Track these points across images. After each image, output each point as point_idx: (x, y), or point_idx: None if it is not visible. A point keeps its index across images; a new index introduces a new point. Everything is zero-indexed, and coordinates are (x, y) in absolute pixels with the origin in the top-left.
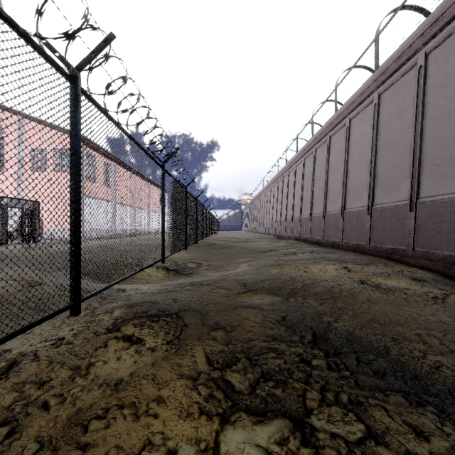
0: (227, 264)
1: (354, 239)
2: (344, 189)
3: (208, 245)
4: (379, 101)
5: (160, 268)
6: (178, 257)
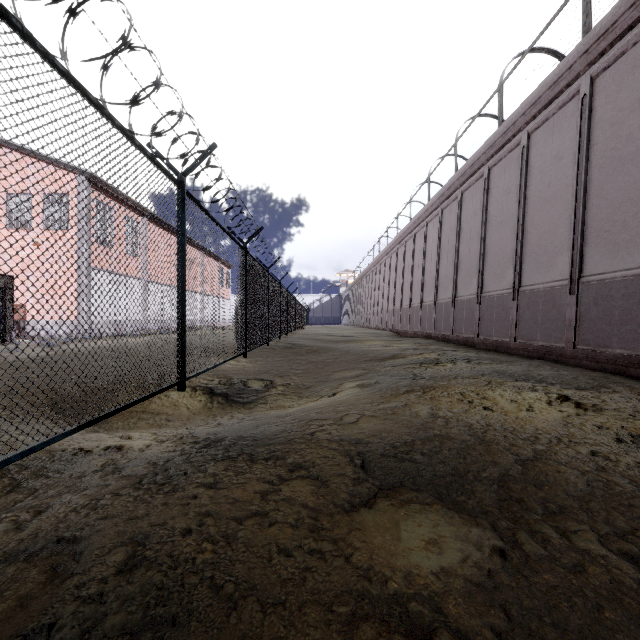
0: (318, 383)
1: (540, 338)
2: (518, 252)
3: (288, 347)
4: (591, 90)
5: (198, 390)
6: (235, 369)
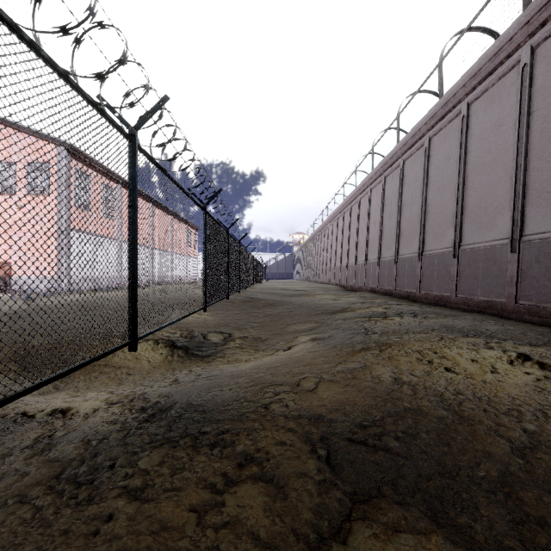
0: (274, 336)
1: (481, 294)
2: (459, 214)
3: (247, 301)
4: (532, 59)
5: (160, 343)
6: (197, 322)
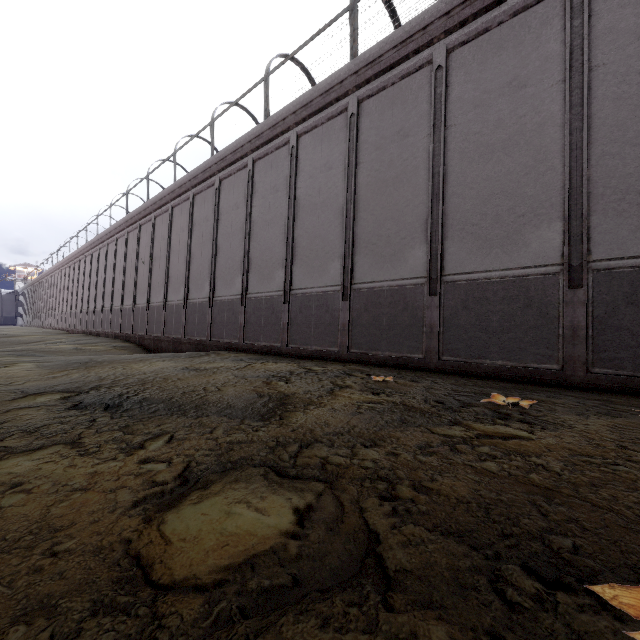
0: None
1: (115, 329)
2: (112, 291)
3: None
4: (128, 237)
5: None
6: None
